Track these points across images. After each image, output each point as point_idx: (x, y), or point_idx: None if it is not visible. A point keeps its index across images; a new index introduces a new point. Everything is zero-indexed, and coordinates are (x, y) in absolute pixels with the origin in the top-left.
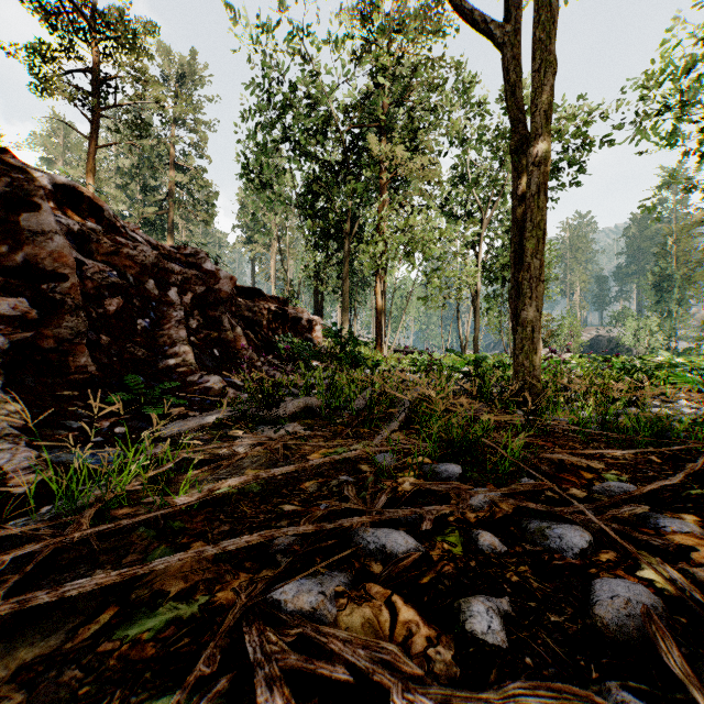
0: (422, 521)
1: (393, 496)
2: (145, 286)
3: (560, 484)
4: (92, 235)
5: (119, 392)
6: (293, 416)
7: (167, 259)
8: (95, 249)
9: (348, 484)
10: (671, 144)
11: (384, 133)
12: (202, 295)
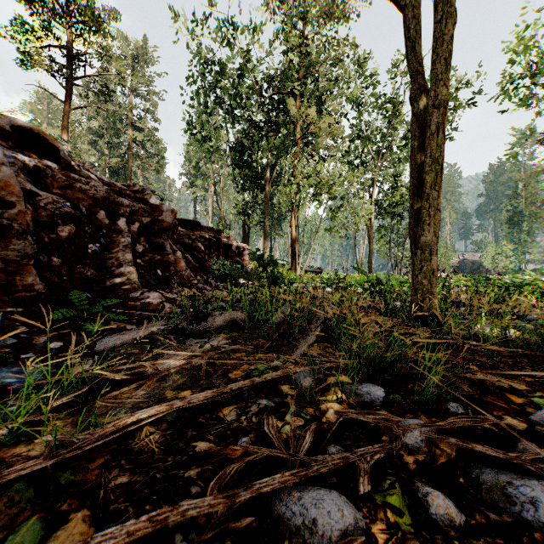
0: (358, 477)
1: (317, 429)
2: (97, 216)
3: (490, 410)
4: (48, 171)
5: (64, 307)
6: (219, 329)
7: (118, 194)
8: (50, 183)
9: (268, 415)
10: (526, 107)
11: (297, 99)
12: (148, 225)
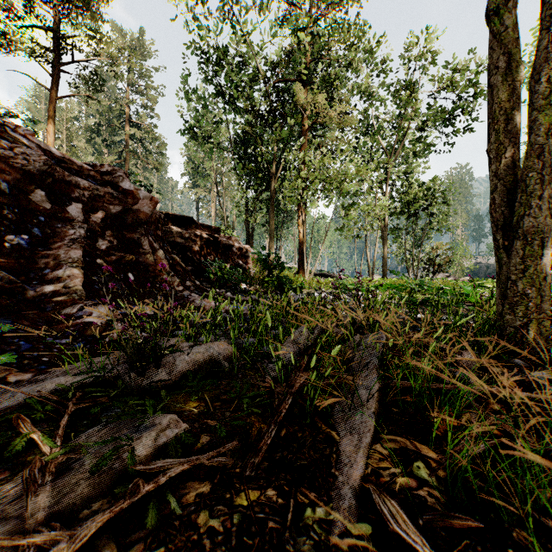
0: None
1: None
2: (30, 197)
3: None
4: None
5: None
6: (179, 383)
7: (76, 174)
8: None
9: None
10: None
11: (305, 86)
12: (119, 215)
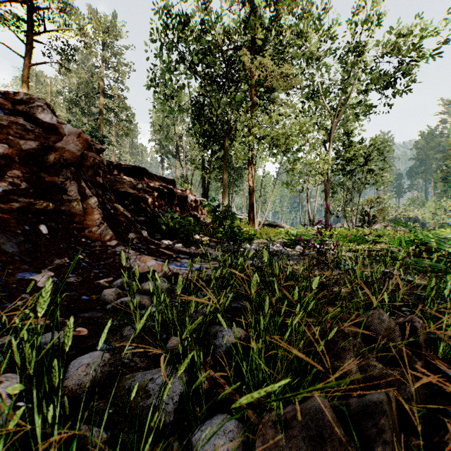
0: None
1: None
2: None
3: None
4: None
5: None
6: None
7: None
8: None
9: None
10: None
11: (255, 54)
12: (36, 153)
